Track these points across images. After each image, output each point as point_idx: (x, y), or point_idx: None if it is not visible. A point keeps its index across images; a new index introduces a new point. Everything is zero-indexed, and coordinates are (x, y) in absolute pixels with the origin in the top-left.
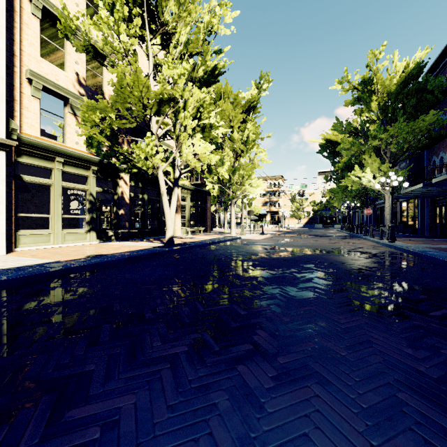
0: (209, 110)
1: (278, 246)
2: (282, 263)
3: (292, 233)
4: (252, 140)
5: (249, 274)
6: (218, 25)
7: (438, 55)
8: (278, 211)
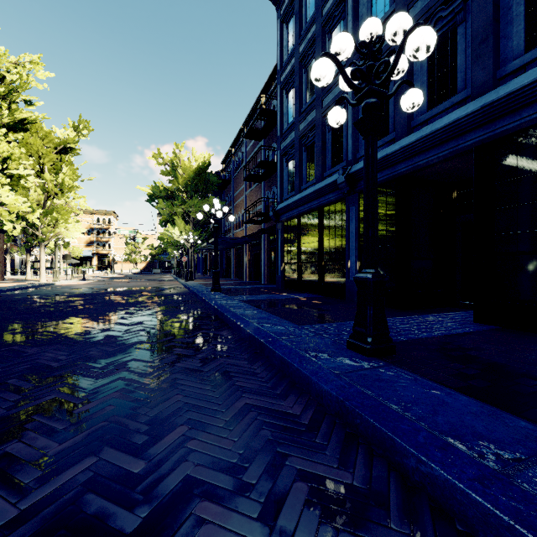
0: (19, 162)
1: (96, 288)
2: (92, 295)
3: (120, 279)
4: (69, 185)
5: (66, 300)
6: (29, 77)
7: (226, 154)
8: (109, 254)
